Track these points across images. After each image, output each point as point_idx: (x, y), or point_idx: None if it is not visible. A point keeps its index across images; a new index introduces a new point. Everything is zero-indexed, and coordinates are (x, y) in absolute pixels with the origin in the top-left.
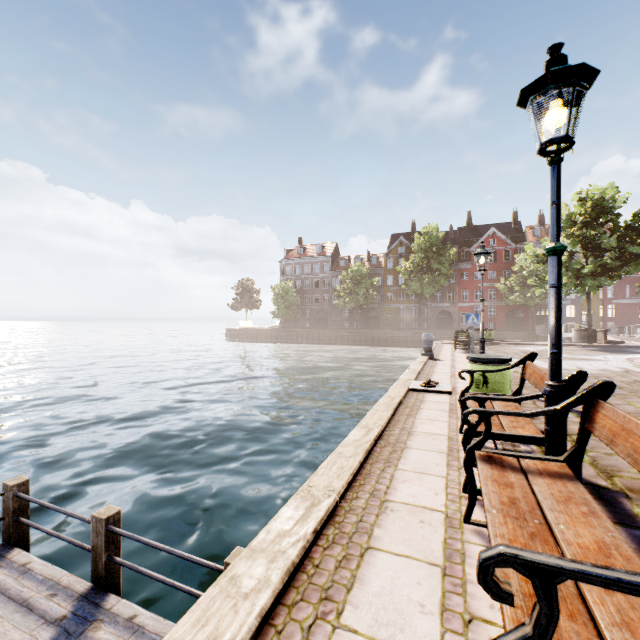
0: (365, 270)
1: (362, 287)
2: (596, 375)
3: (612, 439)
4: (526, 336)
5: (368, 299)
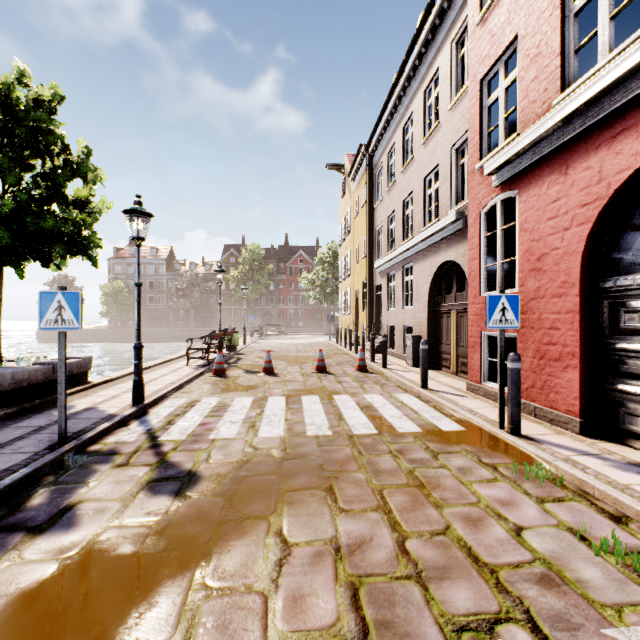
0: (200, 276)
1: (197, 291)
2: (299, 343)
3: (220, 336)
4: (319, 331)
5: (202, 301)
